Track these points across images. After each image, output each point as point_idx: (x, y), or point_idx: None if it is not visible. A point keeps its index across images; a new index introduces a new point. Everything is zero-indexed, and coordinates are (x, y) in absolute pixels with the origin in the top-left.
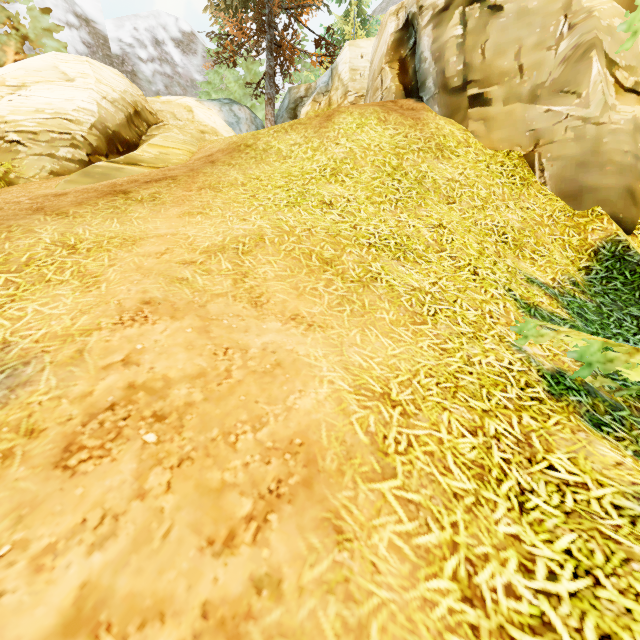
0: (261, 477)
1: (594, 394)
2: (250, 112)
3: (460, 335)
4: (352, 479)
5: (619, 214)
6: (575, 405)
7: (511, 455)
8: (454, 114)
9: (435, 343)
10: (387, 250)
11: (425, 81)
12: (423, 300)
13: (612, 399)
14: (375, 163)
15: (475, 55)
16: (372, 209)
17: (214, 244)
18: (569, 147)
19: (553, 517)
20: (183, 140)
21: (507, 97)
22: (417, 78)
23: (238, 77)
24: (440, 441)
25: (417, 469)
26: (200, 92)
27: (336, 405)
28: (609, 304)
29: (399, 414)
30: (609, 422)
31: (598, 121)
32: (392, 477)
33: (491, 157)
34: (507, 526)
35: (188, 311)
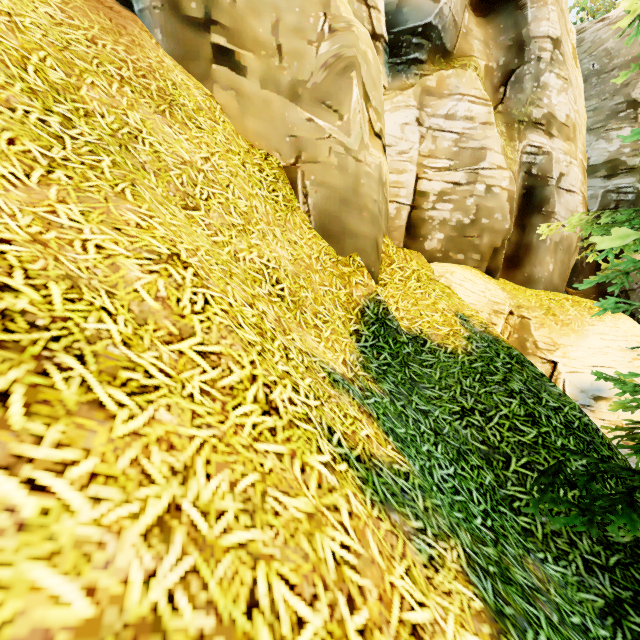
0: None
1: None
2: None
3: None
4: None
5: (372, 268)
6: None
7: None
8: (190, 60)
9: None
10: None
11: None
12: None
13: None
14: None
15: None
16: None
17: None
18: (333, 175)
19: None
20: None
21: (264, 77)
22: None
23: None
24: None
25: None
26: None
27: None
28: (397, 394)
29: None
30: None
31: (357, 156)
32: None
33: (246, 152)
34: None
35: None
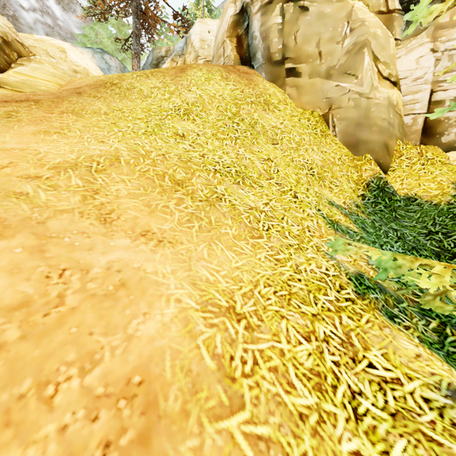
0: (82, 444)
1: (384, 291)
2: (120, 62)
3: (289, 247)
4: (198, 421)
5: (380, 160)
6: (374, 302)
7: (339, 357)
8: (276, 80)
9: (270, 254)
10: (229, 176)
11: (256, 53)
12: (259, 217)
13: (395, 294)
14: (219, 108)
15: (290, 39)
16: (217, 143)
17: (66, 161)
18: (351, 112)
19: (383, 421)
20: (53, 73)
21: (311, 73)
22: (250, 51)
23: (111, 35)
24: (282, 353)
25: (264, 392)
26: (77, 42)
27: (182, 327)
28: (379, 221)
29: (244, 328)
30: (398, 314)
31: (368, 96)
32: (240, 409)
33: (301, 114)
34: (349, 442)
35: (22, 228)
